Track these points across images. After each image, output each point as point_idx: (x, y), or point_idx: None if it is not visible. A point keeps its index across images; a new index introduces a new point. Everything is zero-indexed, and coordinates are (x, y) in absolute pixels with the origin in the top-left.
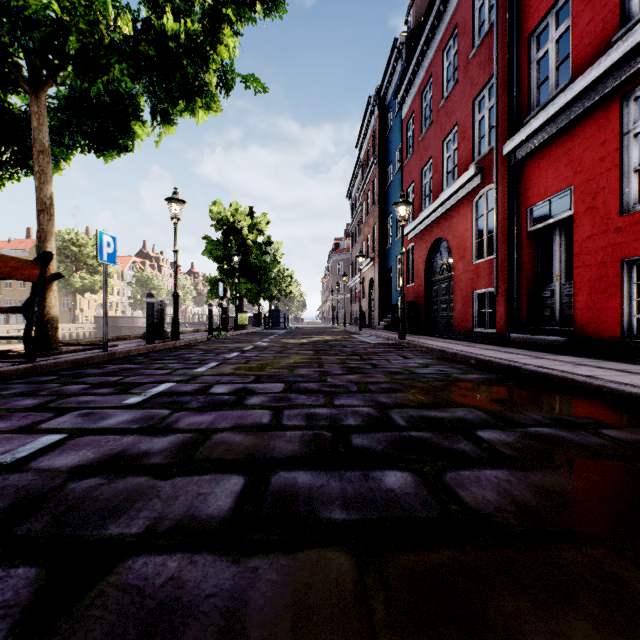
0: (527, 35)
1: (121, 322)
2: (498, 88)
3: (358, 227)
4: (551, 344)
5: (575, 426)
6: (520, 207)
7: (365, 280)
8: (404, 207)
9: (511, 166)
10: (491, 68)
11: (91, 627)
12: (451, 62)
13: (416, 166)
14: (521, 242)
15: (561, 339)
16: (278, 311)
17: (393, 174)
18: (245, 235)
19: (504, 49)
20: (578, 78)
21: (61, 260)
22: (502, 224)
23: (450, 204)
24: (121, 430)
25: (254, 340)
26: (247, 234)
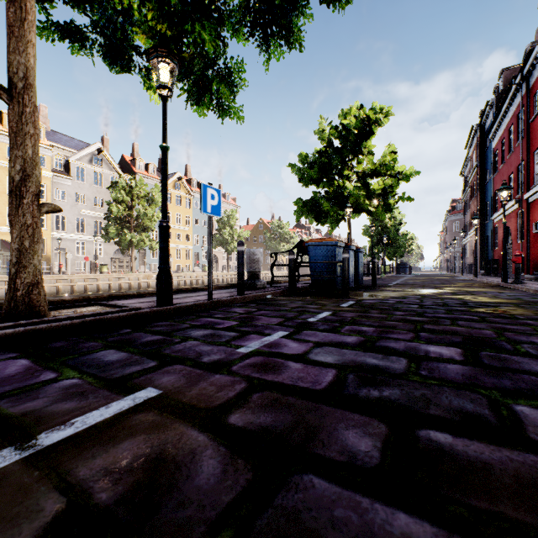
0: (532, 152)
1: (300, 270)
2: (523, 168)
3: (468, 201)
4: (531, 278)
5: (474, 284)
6: (531, 222)
7: (472, 241)
8: (476, 220)
9: (527, 204)
10: (522, 157)
11: (417, 284)
12: (512, 138)
13: (498, 181)
14: (531, 237)
15: (533, 276)
16: (405, 263)
17: (489, 177)
18: (386, 223)
19: (525, 154)
20: (536, 186)
21: (273, 237)
22: (524, 228)
23: (509, 211)
24: (402, 283)
25: (401, 277)
26: (387, 222)
